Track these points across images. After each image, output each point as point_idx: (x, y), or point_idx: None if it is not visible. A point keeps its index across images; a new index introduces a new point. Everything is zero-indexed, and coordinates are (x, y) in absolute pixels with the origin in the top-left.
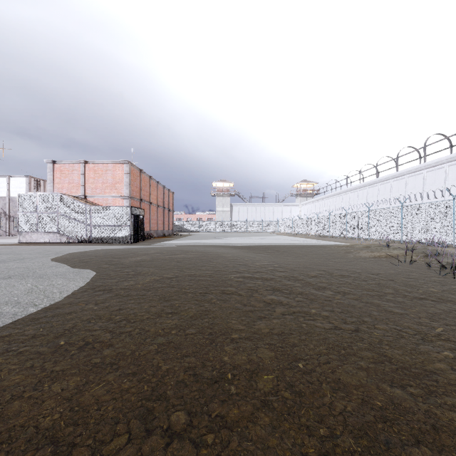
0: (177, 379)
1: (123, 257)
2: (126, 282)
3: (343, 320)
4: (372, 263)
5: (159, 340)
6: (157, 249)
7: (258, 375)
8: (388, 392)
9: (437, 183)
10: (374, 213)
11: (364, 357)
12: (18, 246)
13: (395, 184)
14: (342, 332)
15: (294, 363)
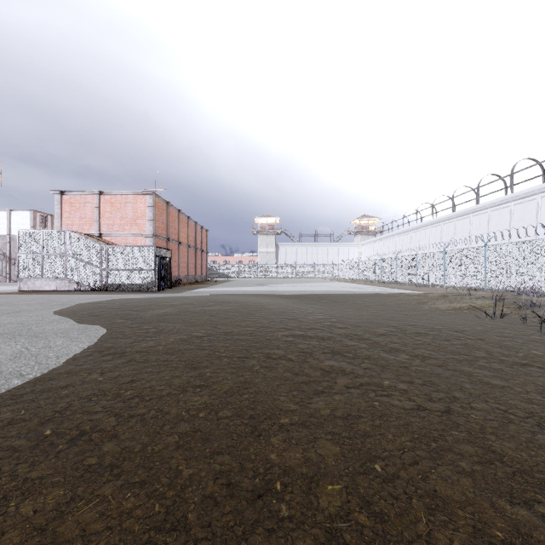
0: (204, 492)
1: (143, 309)
2: (144, 343)
3: (428, 397)
4: (453, 317)
5: (181, 427)
6: (186, 298)
7: (319, 484)
8: (509, 514)
9: (527, 218)
10: (451, 254)
11: (464, 453)
12: (16, 295)
13: (476, 220)
14: (428, 414)
15: (369, 463)
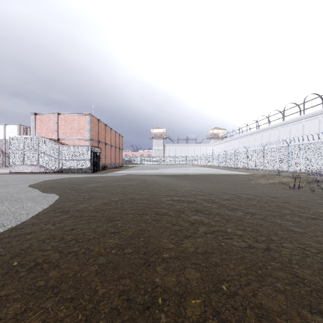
0: (111, 305)
1: (82, 184)
2: (81, 205)
3: (255, 239)
4: (269, 189)
5: (100, 260)
6: (109, 177)
7: (186, 299)
8: (310, 320)
9: (313, 129)
10: (267, 151)
11: (279, 278)
12: (8, 175)
13: (282, 130)
14: (256, 251)
15: (218, 285)
